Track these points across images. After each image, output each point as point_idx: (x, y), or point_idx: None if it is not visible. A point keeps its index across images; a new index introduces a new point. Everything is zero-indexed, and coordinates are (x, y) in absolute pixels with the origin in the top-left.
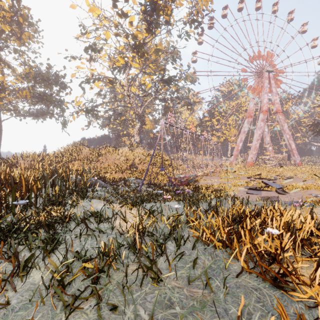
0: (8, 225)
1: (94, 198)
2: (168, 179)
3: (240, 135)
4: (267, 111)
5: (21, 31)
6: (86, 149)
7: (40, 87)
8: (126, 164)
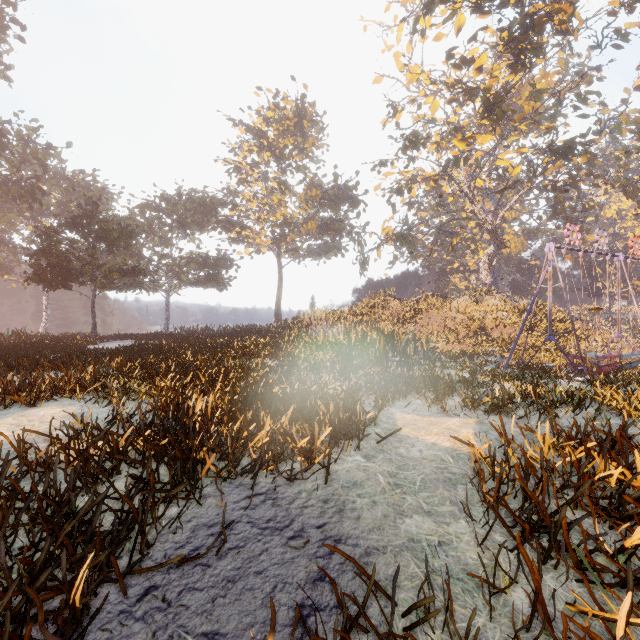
0: (396, 375)
1: (449, 368)
2: (565, 358)
3: None
4: None
5: (304, 139)
6: (394, 302)
7: (324, 211)
8: (466, 328)
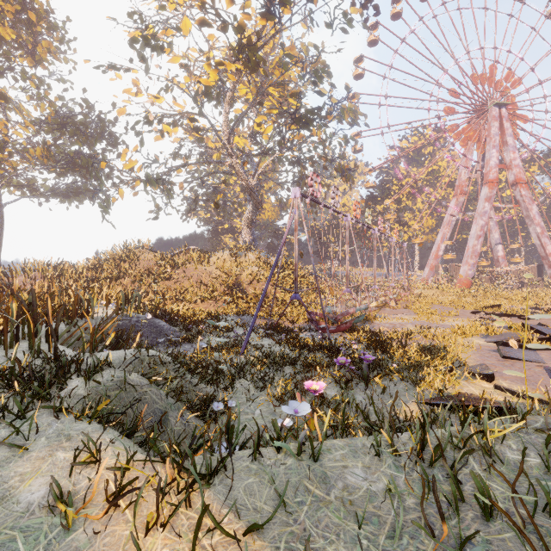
0: None
1: (63, 413)
2: (309, 317)
3: (441, 229)
4: (496, 182)
5: (35, 40)
6: (149, 254)
7: (72, 144)
8: (223, 284)
